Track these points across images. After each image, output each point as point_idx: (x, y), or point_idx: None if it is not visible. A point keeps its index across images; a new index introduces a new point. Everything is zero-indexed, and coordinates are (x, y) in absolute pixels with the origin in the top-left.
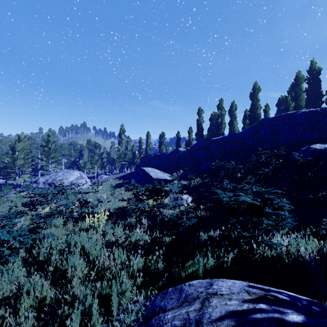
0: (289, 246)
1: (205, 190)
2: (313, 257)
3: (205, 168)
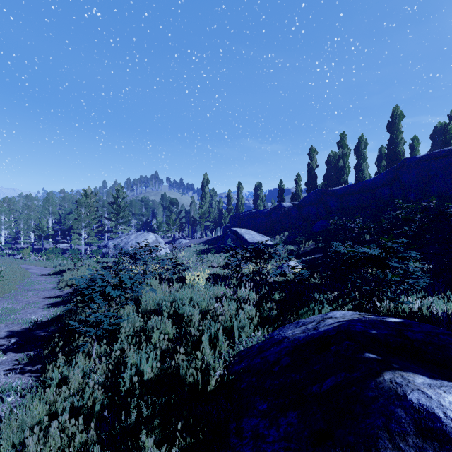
0: (422, 307)
1: (319, 257)
2: (447, 315)
3: (319, 229)
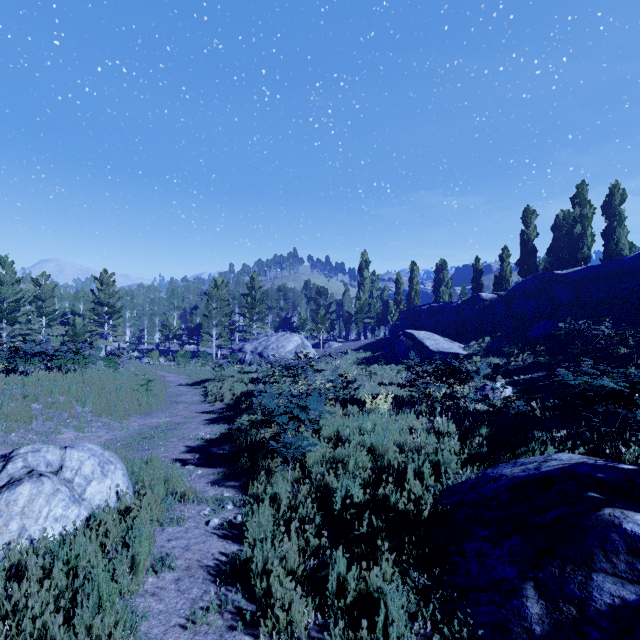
0: None
1: (540, 376)
2: None
3: (540, 334)
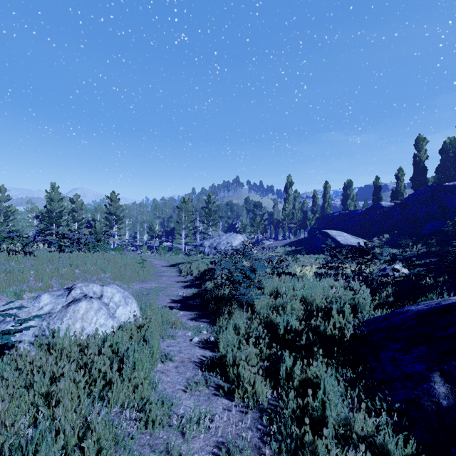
0: None
1: (432, 262)
2: None
3: (431, 231)
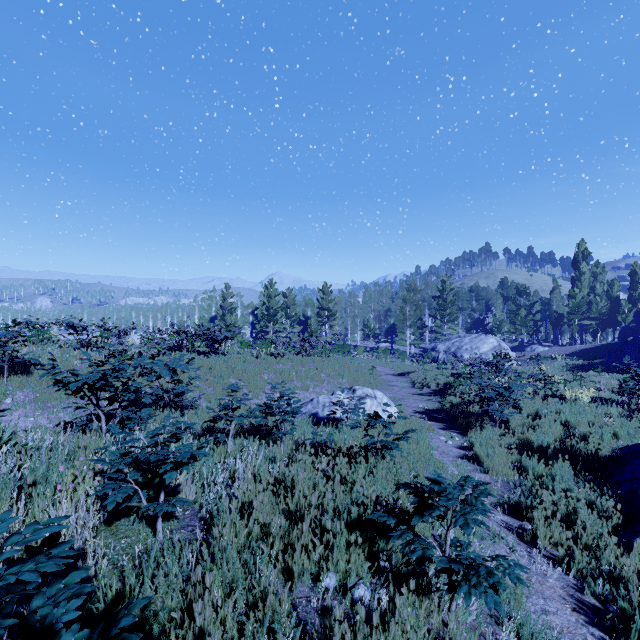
0: None
1: None
2: None
3: None
